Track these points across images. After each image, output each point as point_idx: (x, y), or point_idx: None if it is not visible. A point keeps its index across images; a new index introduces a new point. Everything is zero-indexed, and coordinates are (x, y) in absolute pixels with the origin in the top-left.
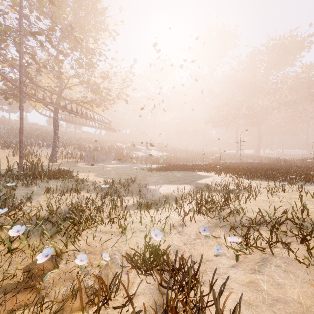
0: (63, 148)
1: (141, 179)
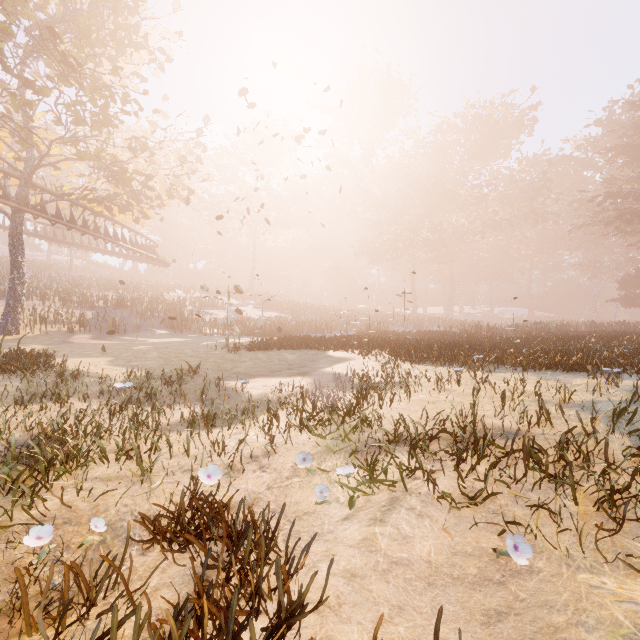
0: (37, 301)
1: (211, 369)
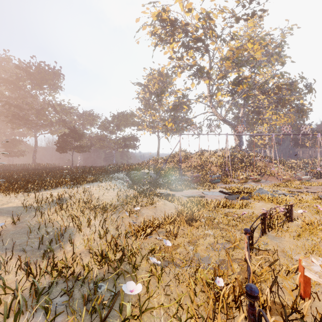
0: None
1: None
